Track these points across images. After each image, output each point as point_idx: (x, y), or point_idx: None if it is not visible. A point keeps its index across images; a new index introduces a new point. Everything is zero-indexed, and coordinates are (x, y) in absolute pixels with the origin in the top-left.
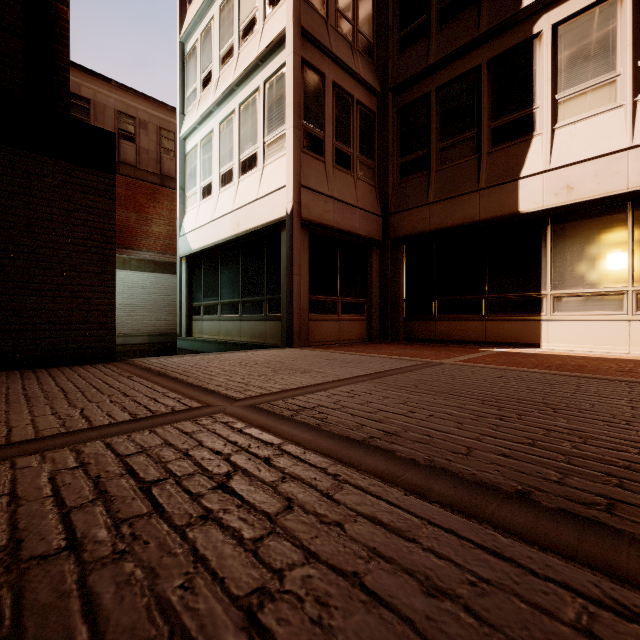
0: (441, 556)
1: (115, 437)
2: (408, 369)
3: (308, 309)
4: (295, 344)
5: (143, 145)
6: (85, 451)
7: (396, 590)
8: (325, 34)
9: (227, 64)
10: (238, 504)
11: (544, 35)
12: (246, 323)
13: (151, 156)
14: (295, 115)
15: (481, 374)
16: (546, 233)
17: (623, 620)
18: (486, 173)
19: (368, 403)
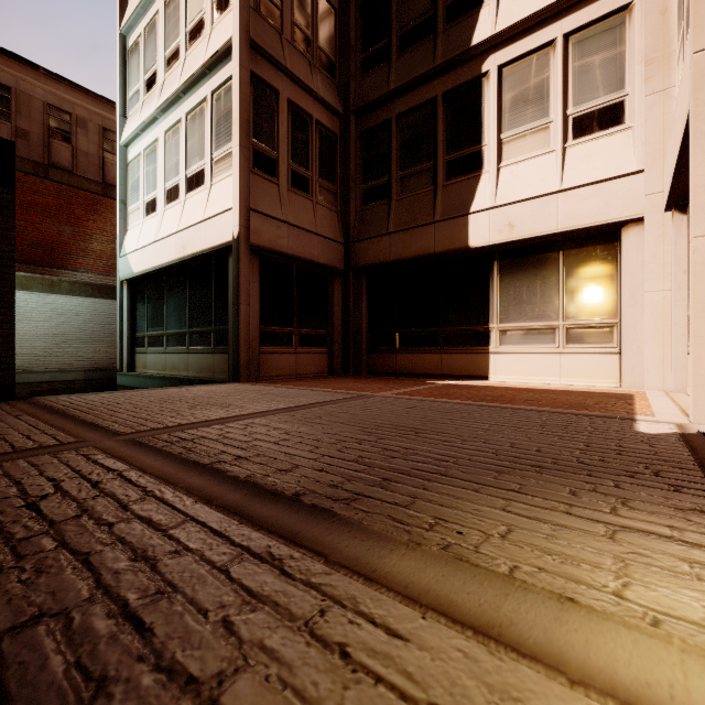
0: (173, 538)
1: None
2: (333, 402)
3: (258, 341)
4: (242, 379)
5: (81, 147)
6: None
7: (110, 560)
8: (279, 48)
9: (173, 67)
10: (32, 516)
11: (491, 75)
12: (194, 356)
13: (92, 160)
14: (242, 133)
15: (398, 405)
16: (493, 268)
17: (260, 562)
18: (441, 206)
19: (253, 433)
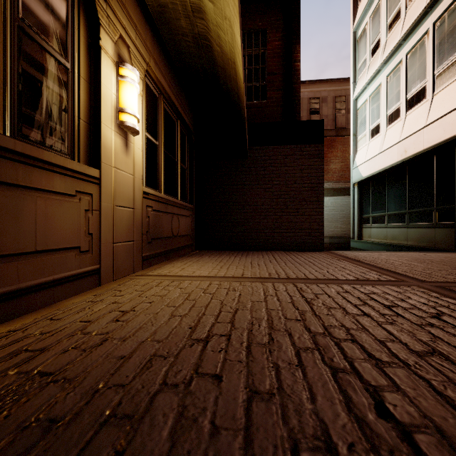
0: None
1: (354, 285)
2: None
3: None
4: None
5: (324, 113)
6: (344, 287)
7: None
8: None
9: (393, 27)
10: (452, 326)
11: None
12: (413, 230)
13: (329, 118)
14: None
15: None
16: None
17: None
18: None
19: None
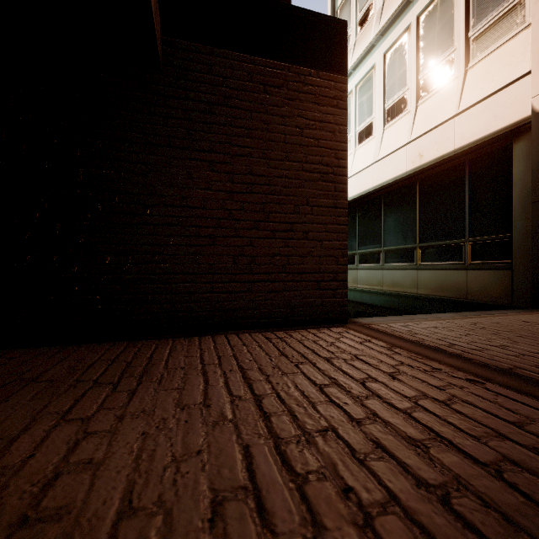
0: None
1: None
2: None
3: None
4: None
5: None
6: None
7: None
8: None
9: None
10: None
11: None
12: (427, 272)
13: None
14: None
15: None
16: None
17: None
18: None
19: None
